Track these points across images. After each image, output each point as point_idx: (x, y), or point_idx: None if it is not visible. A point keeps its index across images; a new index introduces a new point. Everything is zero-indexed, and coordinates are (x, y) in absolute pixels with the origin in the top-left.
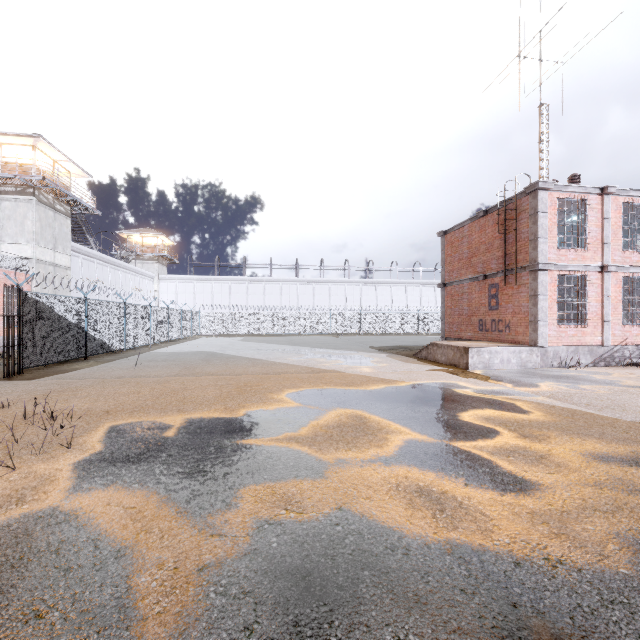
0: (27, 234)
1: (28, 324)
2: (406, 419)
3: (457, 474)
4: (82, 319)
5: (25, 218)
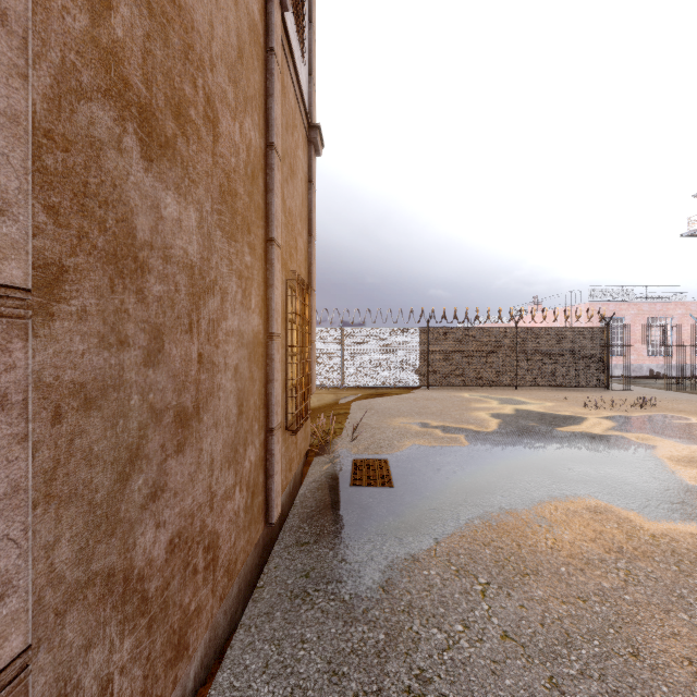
0: None
1: None
2: None
3: None
4: None
5: None
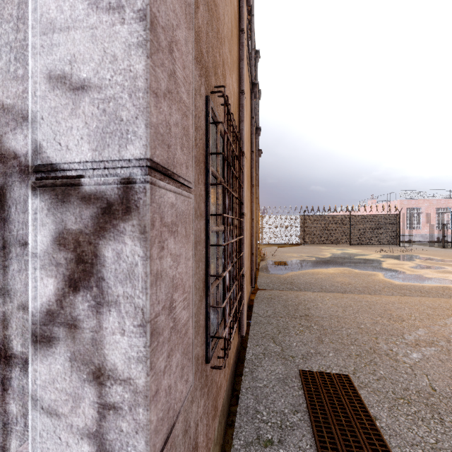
0: None
1: None
2: None
3: (417, 266)
4: None
5: None
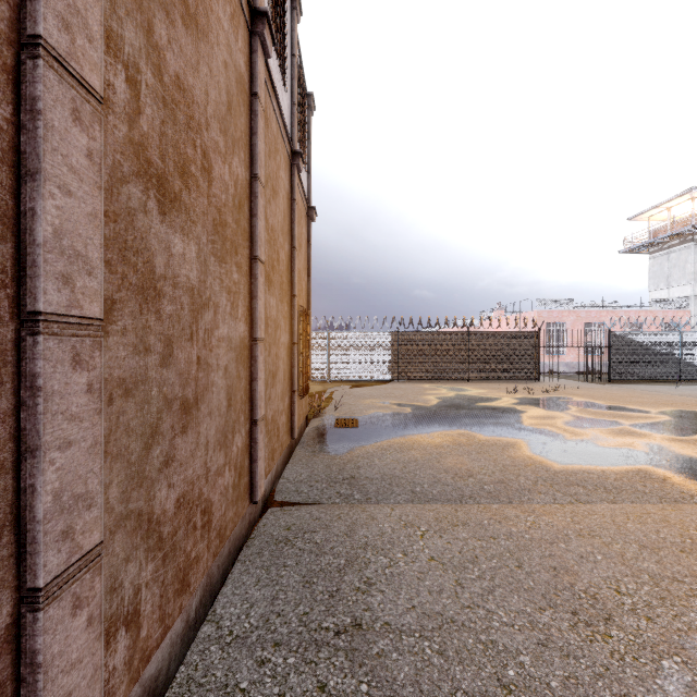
0: (687, 276)
1: (616, 352)
2: (667, 424)
3: (576, 422)
4: (674, 349)
5: (685, 263)
